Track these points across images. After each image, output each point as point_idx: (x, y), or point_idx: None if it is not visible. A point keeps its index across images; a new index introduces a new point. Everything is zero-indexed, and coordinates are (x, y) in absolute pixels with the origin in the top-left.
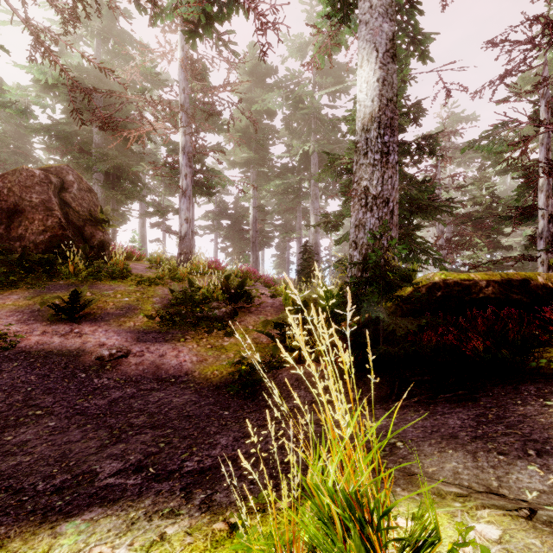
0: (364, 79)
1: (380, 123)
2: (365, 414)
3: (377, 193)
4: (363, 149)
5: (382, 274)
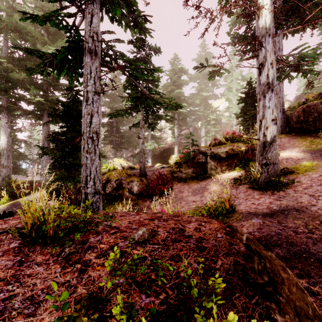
0: (2, 139)
1: (7, 150)
2: (7, 194)
3: (6, 165)
4: (2, 154)
5: (8, 183)
